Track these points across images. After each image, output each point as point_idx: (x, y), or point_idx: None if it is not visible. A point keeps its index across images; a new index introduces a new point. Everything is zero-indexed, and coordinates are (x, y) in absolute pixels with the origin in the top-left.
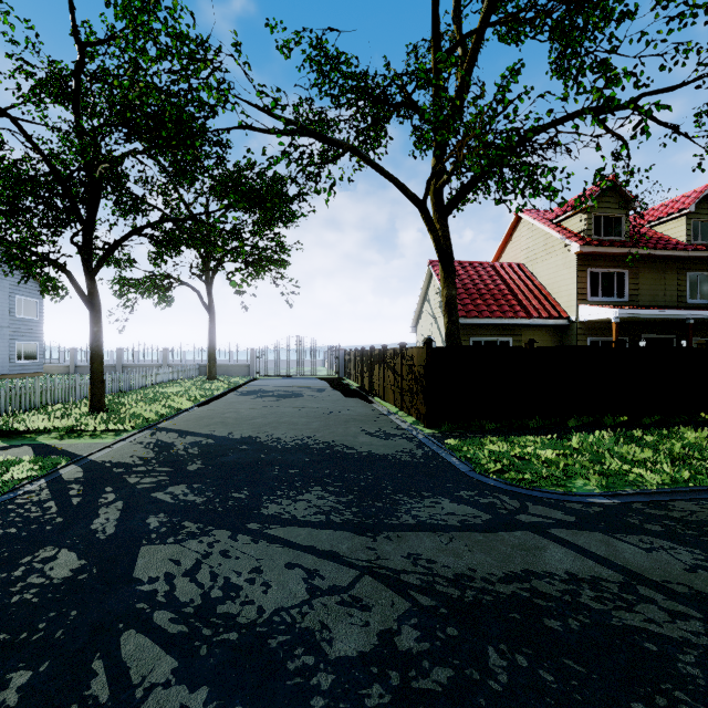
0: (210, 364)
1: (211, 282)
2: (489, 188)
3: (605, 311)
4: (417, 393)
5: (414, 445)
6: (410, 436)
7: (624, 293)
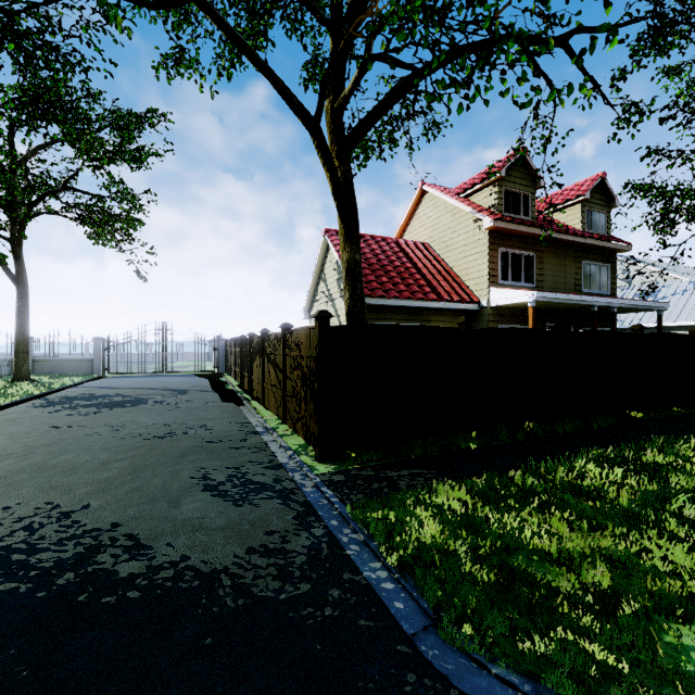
0: (18, 358)
1: (19, 241)
2: (396, 143)
3: (521, 294)
4: (306, 400)
5: (292, 517)
6: (290, 486)
7: (531, 278)
